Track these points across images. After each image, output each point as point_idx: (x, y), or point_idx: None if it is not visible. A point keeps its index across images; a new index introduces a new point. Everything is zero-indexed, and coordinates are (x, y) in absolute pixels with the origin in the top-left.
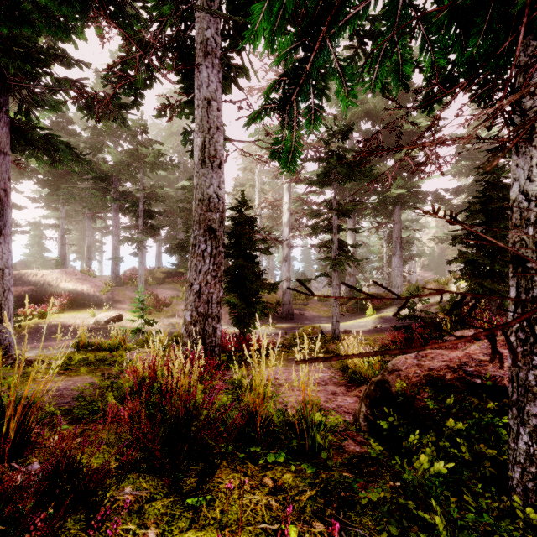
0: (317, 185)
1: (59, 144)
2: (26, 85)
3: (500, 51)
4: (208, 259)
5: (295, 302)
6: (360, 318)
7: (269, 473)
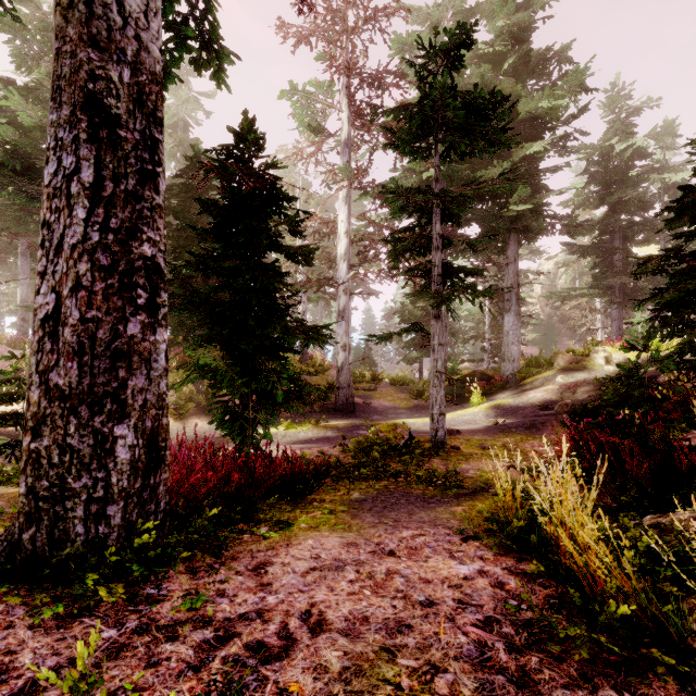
0: (406, 145)
1: None
2: None
3: None
4: (86, 206)
5: (357, 386)
6: (459, 409)
7: None
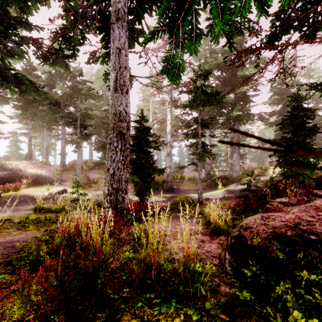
0: (189, 107)
1: (25, 80)
2: (1, 40)
3: None
4: (119, 153)
5: (174, 181)
6: (214, 190)
7: (162, 318)
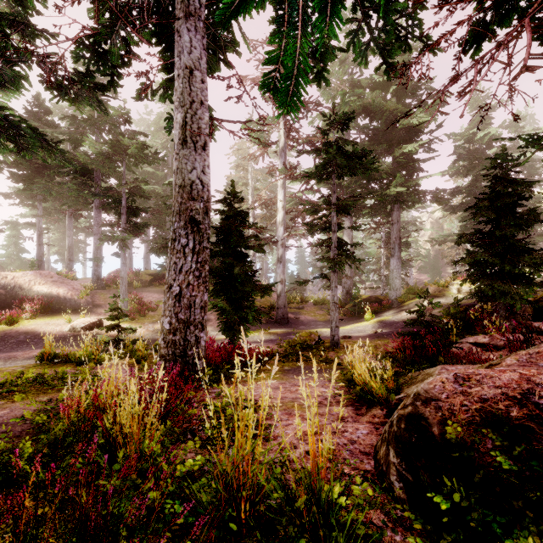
0: (315, 177)
1: (24, 128)
2: None
3: None
4: (190, 256)
5: (290, 306)
6: (358, 322)
7: None
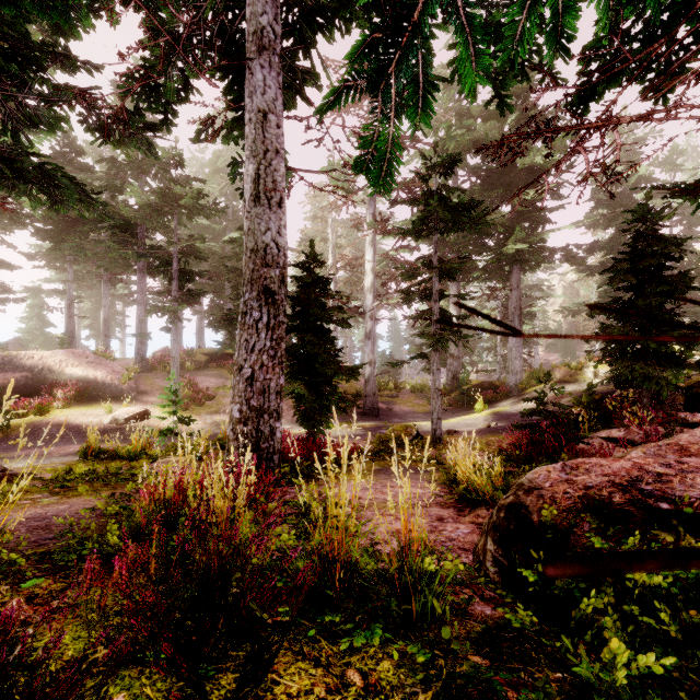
0: (412, 235)
1: (61, 178)
2: (13, 93)
3: None
4: (264, 333)
5: (381, 393)
6: (467, 414)
7: (356, 660)
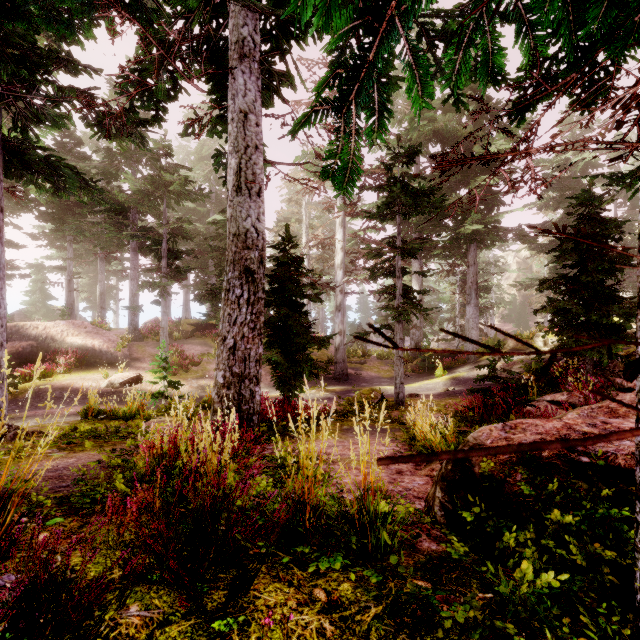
0: (377, 218)
1: (64, 168)
2: (22, 95)
3: (638, 17)
4: (245, 308)
5: (350, 360)
6: (428, 379)
7: (321, 582)
